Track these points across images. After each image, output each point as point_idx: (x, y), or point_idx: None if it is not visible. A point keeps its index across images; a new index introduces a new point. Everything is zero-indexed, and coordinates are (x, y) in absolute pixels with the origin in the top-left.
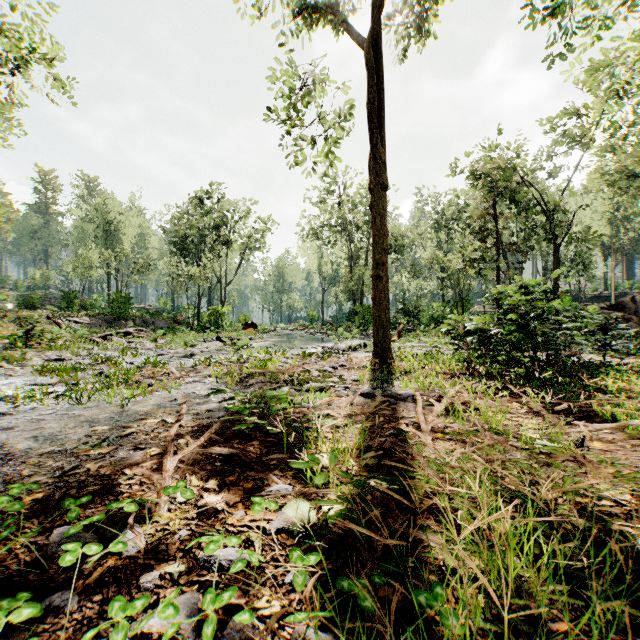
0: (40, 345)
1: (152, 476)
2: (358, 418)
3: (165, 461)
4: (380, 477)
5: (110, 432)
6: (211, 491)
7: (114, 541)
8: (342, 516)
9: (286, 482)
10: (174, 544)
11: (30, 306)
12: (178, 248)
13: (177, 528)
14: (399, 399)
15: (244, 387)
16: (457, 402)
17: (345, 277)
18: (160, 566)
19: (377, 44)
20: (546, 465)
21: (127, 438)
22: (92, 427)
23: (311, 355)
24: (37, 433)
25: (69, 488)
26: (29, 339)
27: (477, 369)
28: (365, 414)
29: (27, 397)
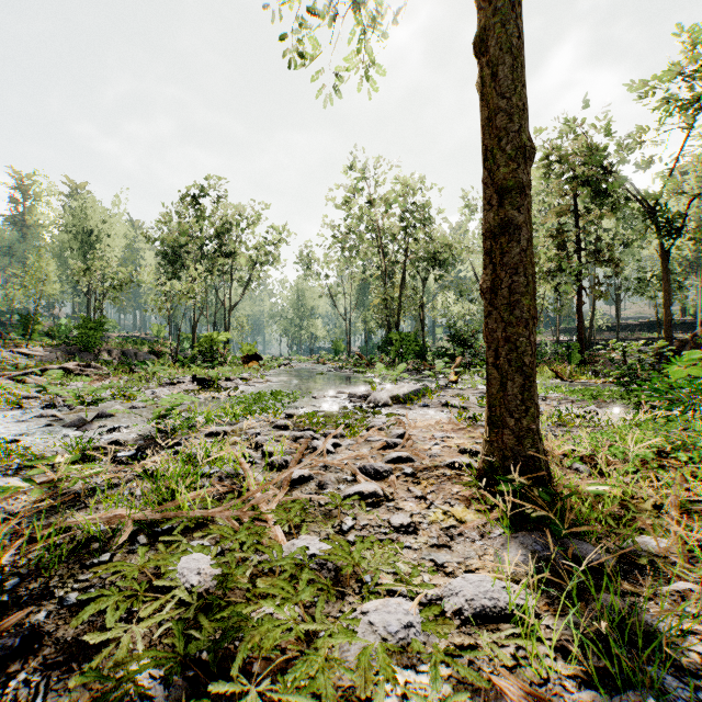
0: None
1: None
2: None
3: None
4: None
5: None
6: None
7: None
8: None
9: None
10: None
11: None
12: (169, 261)
13: None
14: None
15: None
16: None
17: (376, 300)
18: None
19: None
20: None
21: None
22: None
23: (326, 421)
24: None
25: None
26: None
27: None
28: None
29: None
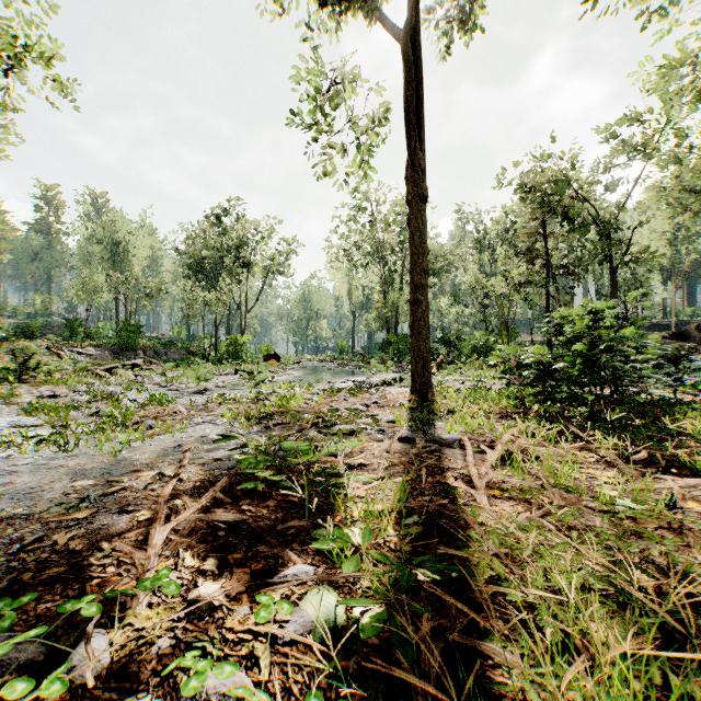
0: (35, 379)
1: (133, 554)
2: (396, 469)
3: (153, 532)
4: (432, 566)
5: (94, 489)
6: (208, 575)
7: (51, 674)
8: (381, 627)
9: (307, 560)
10: (149, 662)
11: (29, 335)
12: (193, 271)
13: (156, 635)
14: (443, 445)
15: (262, 429)
16: (515, 450)
17: (378, 303)
18: (124, 700)
19: (416, 34)
20: (635, 535)
21: (113, 497)
22: (73, 482)
23: (340, 391)
24: (4, 490)
25: (23, 571)
26: (23, 372)
27: (531, 407)
28: (404, 464)
29: (1, 443)
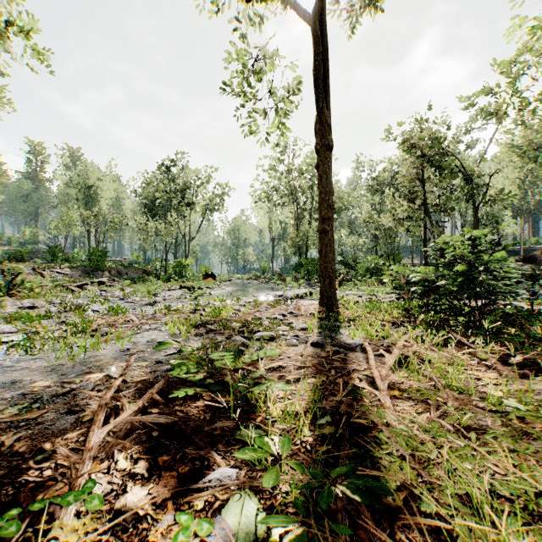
0: (21, 293)
1: (69, 458)
2: (309, 371)
3: (91, 435)
4: (351, 483)
5: (49, 389)
6: (138, 479)
7: None
8: None
9: (230, 462)
10: None
11: (20, 259)
12: (148, 209)
13: None
14: (348, 349)
15: (198, 335)
16: (411, 355)
17: (292, 234)
18: None
19: (323, 15)
20: (525, 434)
21: (64, 397)
22: (32, 383)
23: (262, 303)
24: None
25: None
26: (11, 288)
27: (416, 317)
28: (316, 367)
29: None
